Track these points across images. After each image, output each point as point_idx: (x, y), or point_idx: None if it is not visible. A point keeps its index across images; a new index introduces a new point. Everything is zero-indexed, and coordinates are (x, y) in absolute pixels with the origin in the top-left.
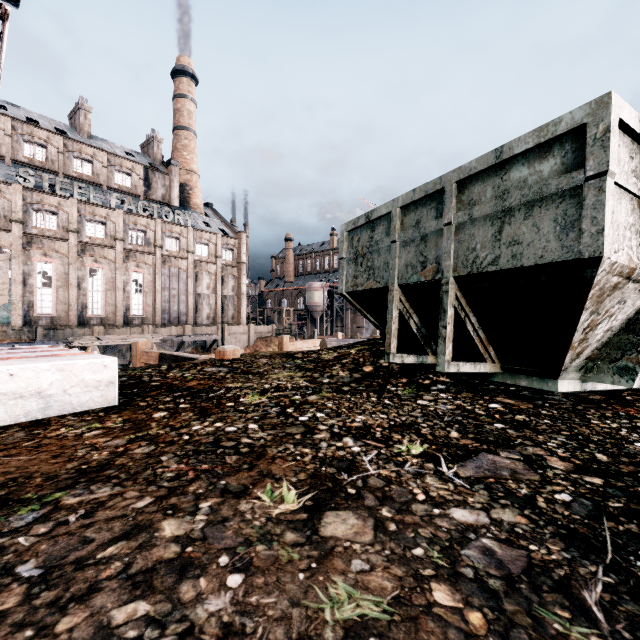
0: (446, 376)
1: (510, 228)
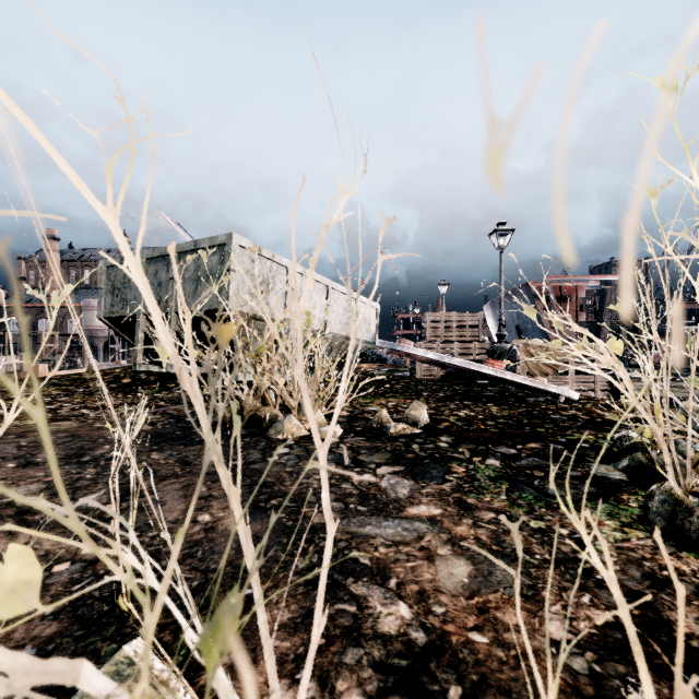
0: None
1: (200, 287)
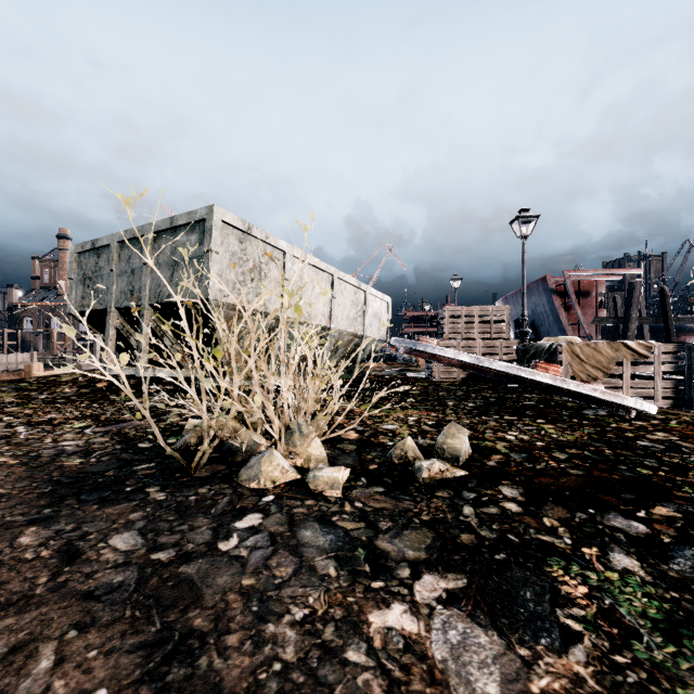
0: (174, 385)
1: (177, 274)
